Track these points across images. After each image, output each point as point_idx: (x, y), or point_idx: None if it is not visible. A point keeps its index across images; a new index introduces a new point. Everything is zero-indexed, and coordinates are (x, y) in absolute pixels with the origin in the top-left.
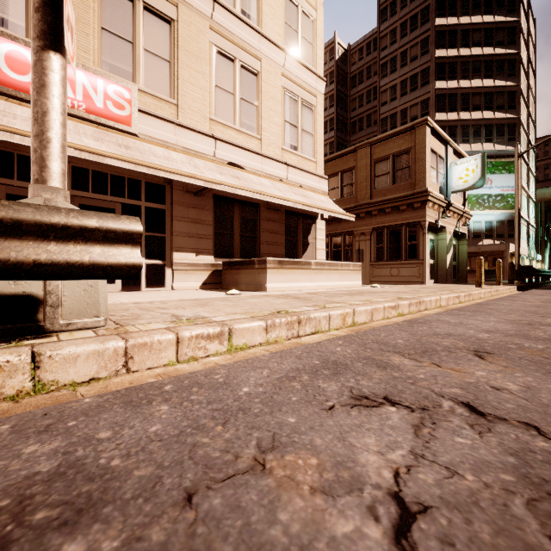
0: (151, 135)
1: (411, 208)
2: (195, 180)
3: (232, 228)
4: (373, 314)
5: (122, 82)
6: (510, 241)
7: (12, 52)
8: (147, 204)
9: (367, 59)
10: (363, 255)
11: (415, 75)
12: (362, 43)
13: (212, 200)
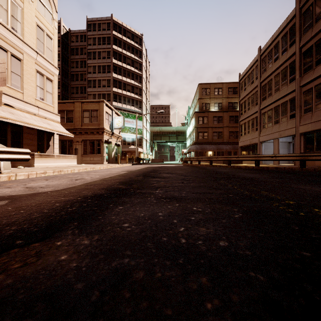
0: None
1: (98, 134)
2: None
3: (6, 136)
4: (79, 170)
5: None
6: (140, 147)
7: None
8: None
9: (80, 43)
10: (78, 151)
11: (104, 66)
12: (77, 33)
13: None
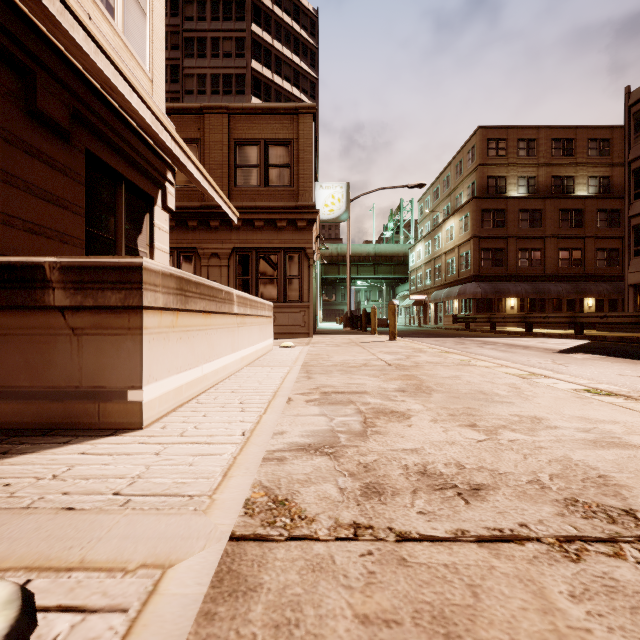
0: None
1: (294, 227)
2: None
3: None
4: None
5: None
6: None
7: None
8: None
9: None
10: None
11: (229, 75)
12: None
13: None
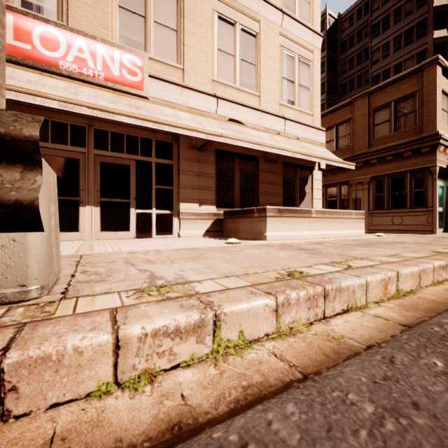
0: (160, 97)
1: (418, 154)
2: (196, 133)
3: (232, 180)
4: (420, 278)
5: (135, 51)
6: None
7: (45, 32)
8: (157, 160)
9: (357, 24)
10: (361, 204)
11: (410, 29)
12: (352, 10)
13: (214, 154)
